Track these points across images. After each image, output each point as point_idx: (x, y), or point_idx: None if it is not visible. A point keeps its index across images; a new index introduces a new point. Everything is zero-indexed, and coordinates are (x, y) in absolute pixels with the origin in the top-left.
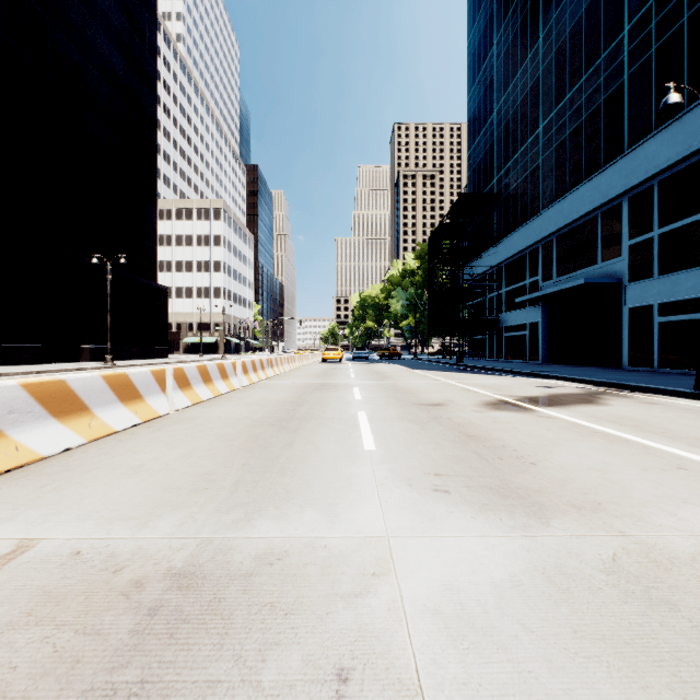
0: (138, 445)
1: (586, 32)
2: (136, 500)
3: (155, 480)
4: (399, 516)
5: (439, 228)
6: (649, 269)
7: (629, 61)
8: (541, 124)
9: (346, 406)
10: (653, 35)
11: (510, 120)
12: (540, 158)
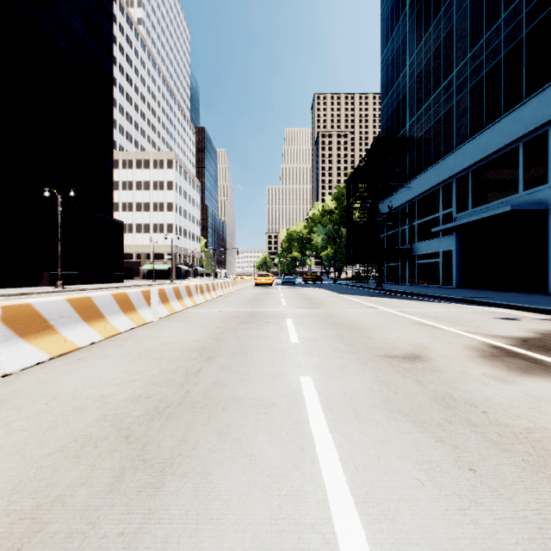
0: None
1: None
2: None
3: None
4: None
5: (356, 170)
6: None
7: None
8: (455, 68)
9: (279, 361)
10: None
11: (422, 70)
12: (454, 99)
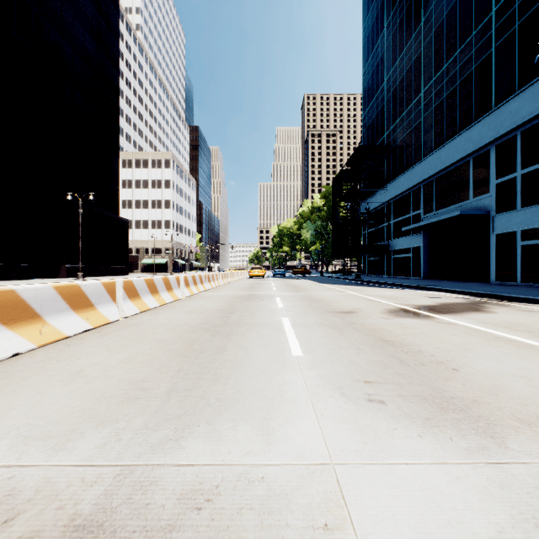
0: (83, 350)
1: (460, 14)
2: (63, 412)
3: (89, 388)
4: (340, 434)
5: (340, 173)
6: (513, 203)
7: (496, 36)
8: (423, 89)
9: (271, 313)
10: (516, 14)
11: (397, 87)
12: (422, 116)
